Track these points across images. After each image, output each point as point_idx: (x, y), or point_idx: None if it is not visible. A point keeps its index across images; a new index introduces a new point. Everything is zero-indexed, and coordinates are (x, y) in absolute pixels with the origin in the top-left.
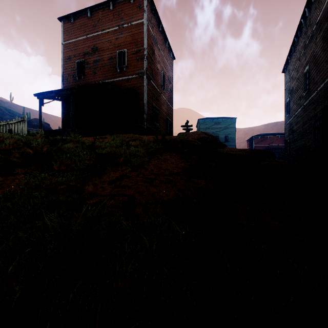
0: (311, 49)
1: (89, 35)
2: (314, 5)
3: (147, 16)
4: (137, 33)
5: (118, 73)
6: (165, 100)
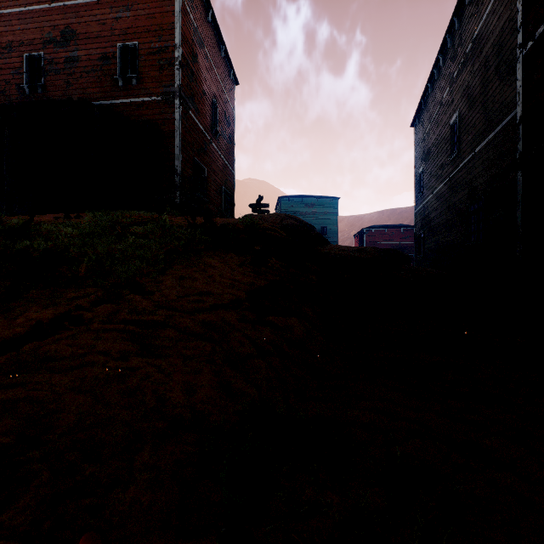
0: (464, 85)
1: (57, 4)
2: (469, 11)
3: None
4: (161, 12)
5: (120, 89)
6: (220, 156)
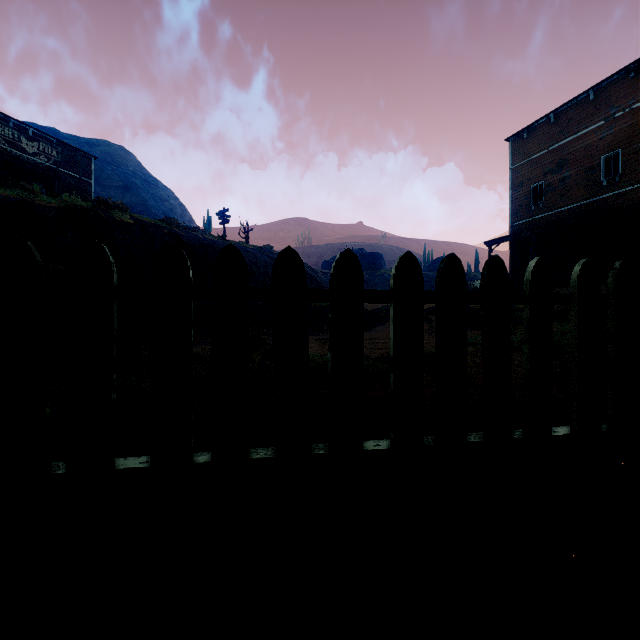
0: None
1: (552, 147)
2: None
3: None
4: None
5: (603, 188)
6: None
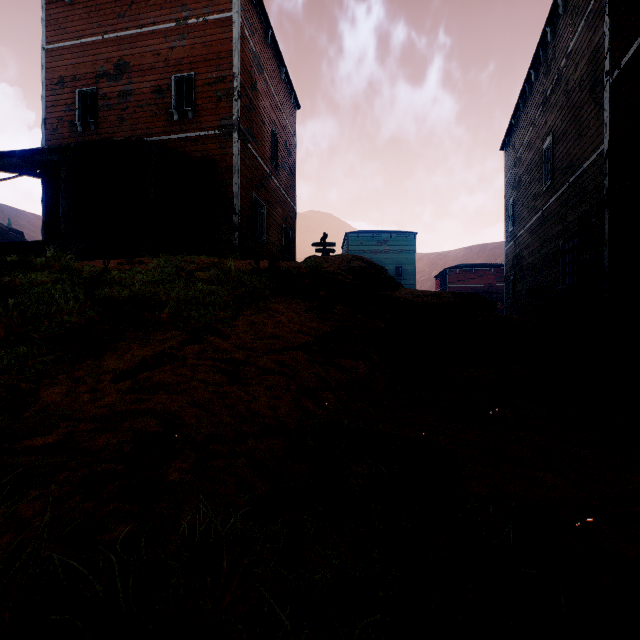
0: (558, 105)
1: (110, 35)
2: (563, 21)
3: (240, 7)
4: (218, 39)
5: (175, 123)
6: (280, 190)
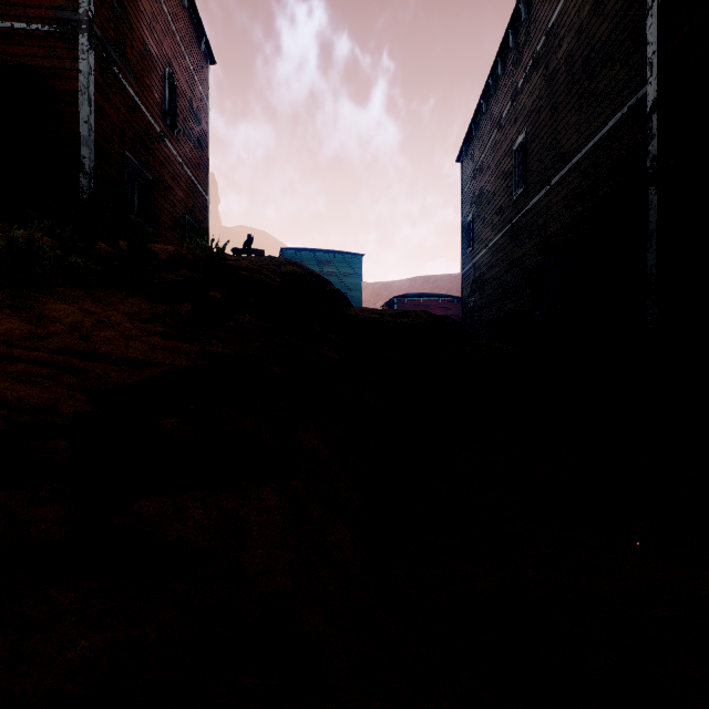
0: (534, 95)
1: None
2: None
3: None
4: None
5: None
6: (181, 165)
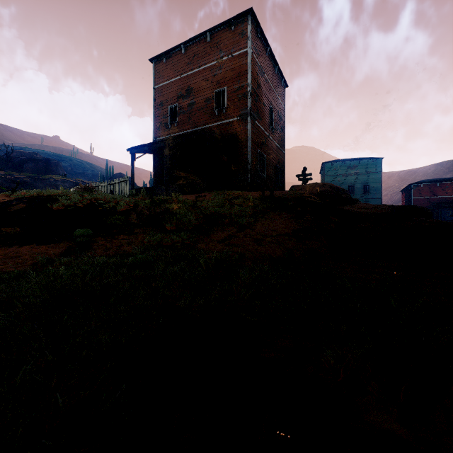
0: None
1: (183, 75)
2: None
3: (251, 43)
4: (239, 65)
5: (216, 117)
6: (274, 143)
